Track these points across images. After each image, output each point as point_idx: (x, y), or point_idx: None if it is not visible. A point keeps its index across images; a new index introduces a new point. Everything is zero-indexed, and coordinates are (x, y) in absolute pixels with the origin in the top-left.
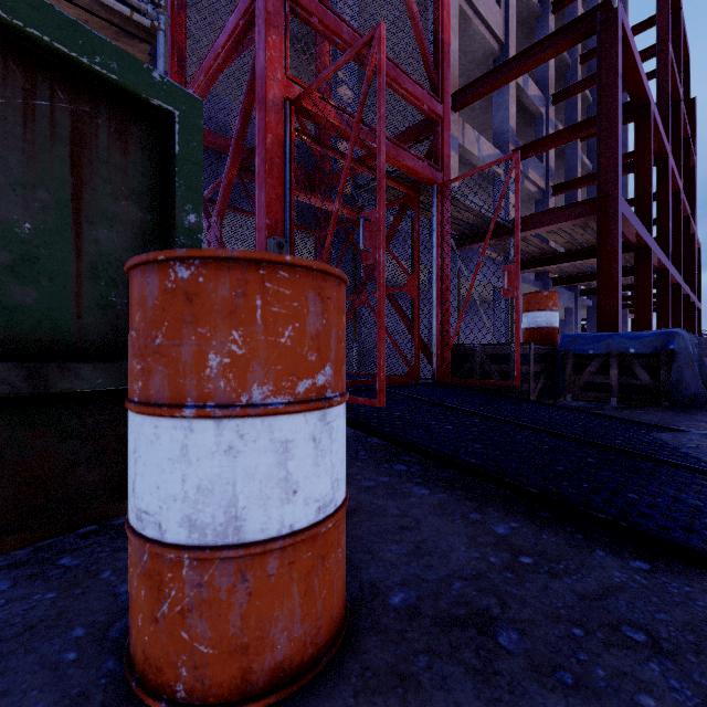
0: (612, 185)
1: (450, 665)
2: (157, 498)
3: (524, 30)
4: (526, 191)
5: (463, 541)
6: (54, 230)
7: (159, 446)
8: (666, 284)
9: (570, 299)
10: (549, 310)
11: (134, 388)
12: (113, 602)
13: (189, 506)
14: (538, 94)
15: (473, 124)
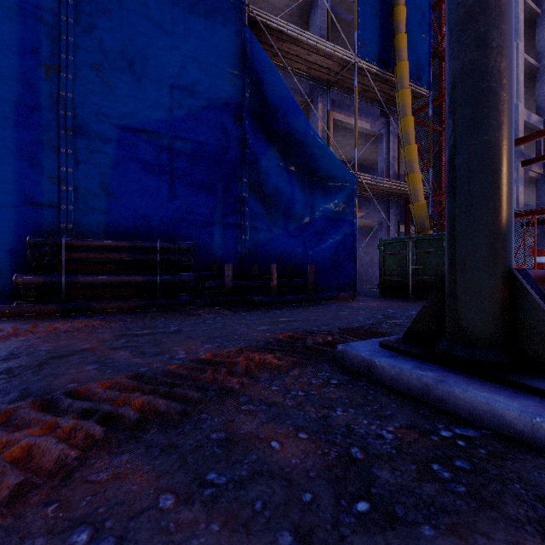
0: None
1: None
2: None
3: (527, 77)
4: (529, 177)
5: None
6: None
7: None
8: None
9: None
10: None
11: None
12: None
13: None
14: (538, 119)
15: None
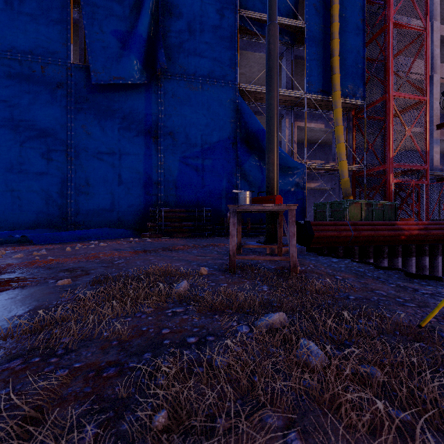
0: None
1: None
2: None
3: None
4: None
5: None
6: (390, 214)
7: None
8: None
9: None
10: None
11: None
12: None
13: None
14: None
15: None
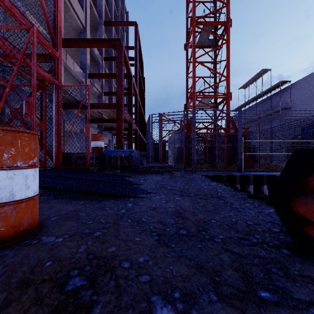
0: (121, 101)
1: (69, 221)
2: None
3: (93, 25)
4: (94, 91)
5: (71, 206)
6: None
7: None
8: (137, 134)
9: (110, 136)
10: (101, 141)
11: None
12: None
13: None
14: (98, 54)
15: (71, 53)
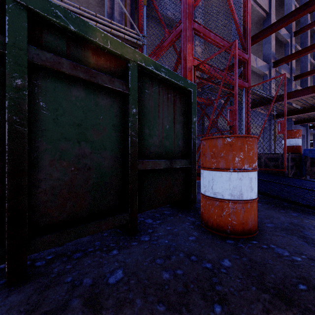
0: None
1: (292, 235)
2: (221, 189)
3: (278, 3)
4: (279, 80)
5: (282, 216)
6: (171, 126)
7: (222, 178)
8: None
9: (303, 131)
10: (297, 138)
11: (212, 165)
12: (189, 220)
13: (231, 191)
14: (286, 33)
15: (251, 50)
